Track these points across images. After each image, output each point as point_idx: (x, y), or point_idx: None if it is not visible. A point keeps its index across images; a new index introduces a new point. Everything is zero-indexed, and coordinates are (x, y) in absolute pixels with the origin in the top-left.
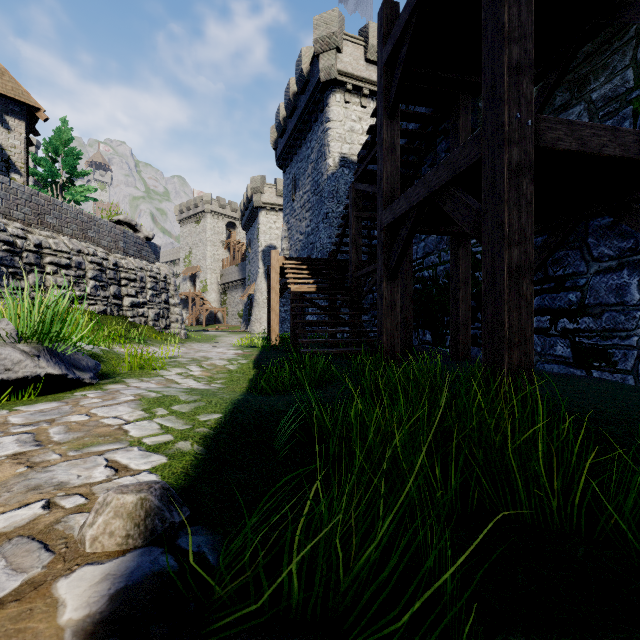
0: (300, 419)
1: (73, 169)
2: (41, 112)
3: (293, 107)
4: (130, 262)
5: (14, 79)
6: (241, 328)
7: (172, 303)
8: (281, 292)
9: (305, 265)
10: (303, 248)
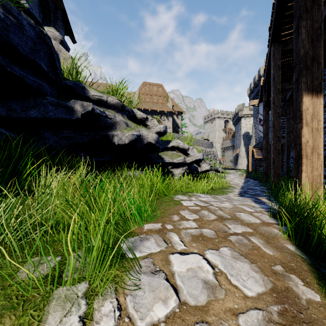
0: (255, 176)
1: (181, 119)
2: (184, 112)
3: (257, 85)
4: (209, 150)
5: (179, 106)
6: (232, 167)
7: (217, 159)
8: (252, 156)
9: (259, 149)
10: (261, 137)
